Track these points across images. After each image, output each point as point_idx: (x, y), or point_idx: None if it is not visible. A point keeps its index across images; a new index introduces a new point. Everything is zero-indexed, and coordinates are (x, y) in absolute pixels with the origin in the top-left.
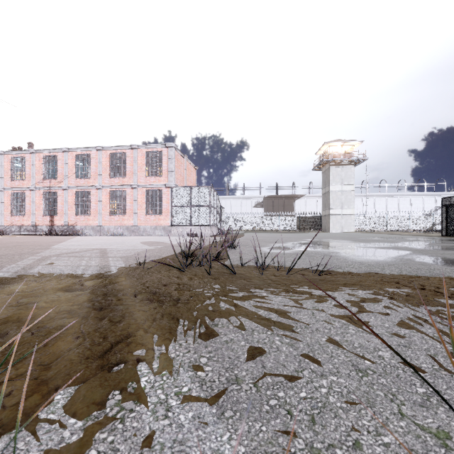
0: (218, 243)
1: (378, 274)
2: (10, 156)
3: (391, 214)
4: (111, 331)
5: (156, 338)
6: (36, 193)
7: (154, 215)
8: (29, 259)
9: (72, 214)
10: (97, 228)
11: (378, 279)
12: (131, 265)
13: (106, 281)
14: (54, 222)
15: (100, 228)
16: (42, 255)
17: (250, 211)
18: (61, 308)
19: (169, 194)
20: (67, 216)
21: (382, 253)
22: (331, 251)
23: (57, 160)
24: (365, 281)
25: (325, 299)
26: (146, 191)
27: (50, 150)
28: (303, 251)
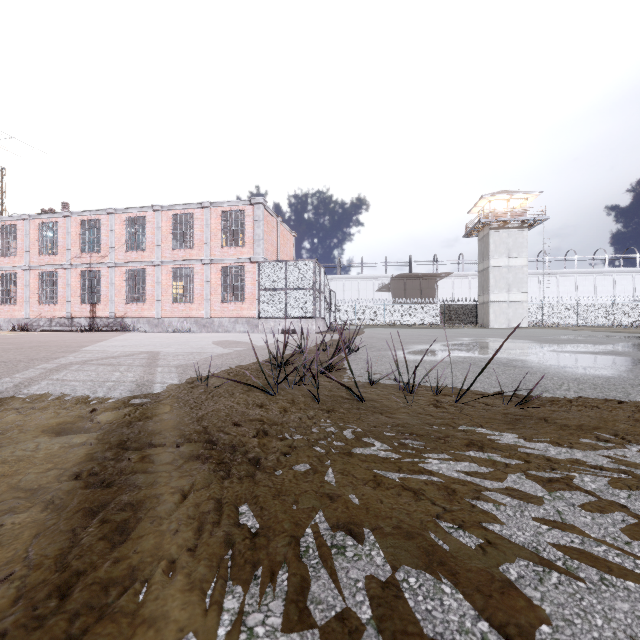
0: (328, 344)
1: (627, 405)
2: (37, 221)
3: (583, 301)
4: (89, 566)
5: (191, 597)
6: (72, 272)
7: (234, 302)
8: (36, 369)
9: (121, 302)
10: (154, 322)
11: (635, 415)
12: (188, 381)
13: (136, 414)
14: (97, 313)
15: (158, 322)
16: (60, 362)
17: (372, 297)
18: (23, 479)
19: (255, 272)
20: (113, 305)
21: (601, 362)
22: (512, 358)
23: (100, 226)
24: (616, 422)
25: (562, 467)
26: (223, 268)
27: (90, 212)
28: (488, 362)
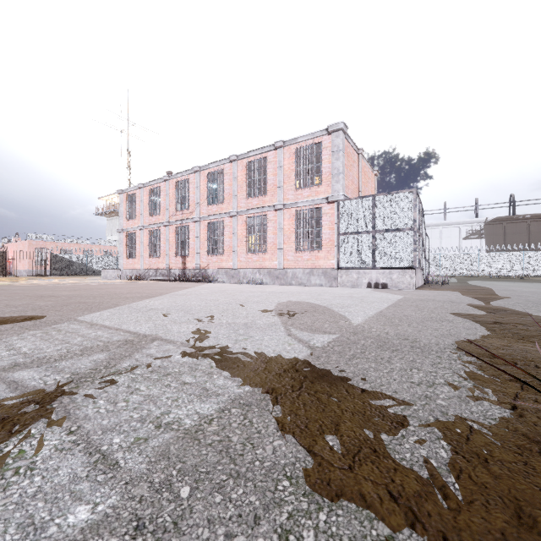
0: (508, 325)
1: None
2: (148, 188)
3: None
4: None
5: None
6: (170, 229)
7: (308, 251)
8: None
9: (204, 254)
10: (231, 273)
11: None
12: None
13: None
14: (186, 264)
15: (234, 273)
16: None
17: (458, 246)
18: None
19: (333, 214)
20: (198, 257)
21: None
22: None
23: (189, 185)
24: None
25: None
26: (297, 214)
27: (182, 173)
28: None
